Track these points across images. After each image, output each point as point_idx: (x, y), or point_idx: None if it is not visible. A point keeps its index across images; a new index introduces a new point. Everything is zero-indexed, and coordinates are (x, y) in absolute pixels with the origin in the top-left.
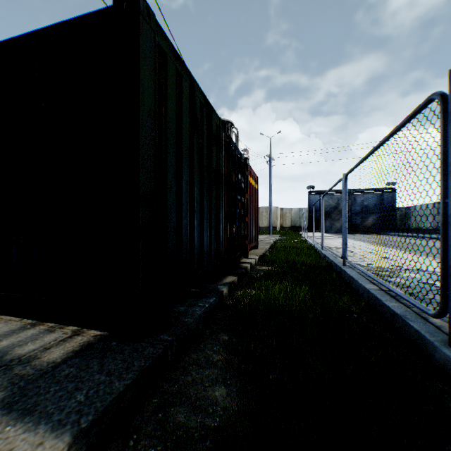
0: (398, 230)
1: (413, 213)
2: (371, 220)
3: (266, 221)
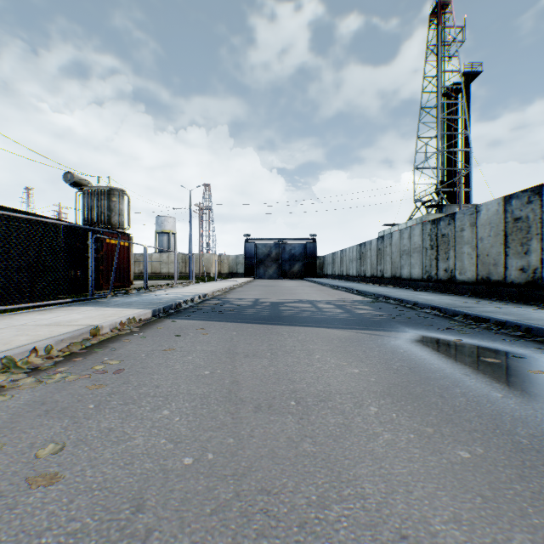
0: (318, 276)
1: (325, 261)
2: (297, 267)
3: (201, 267)
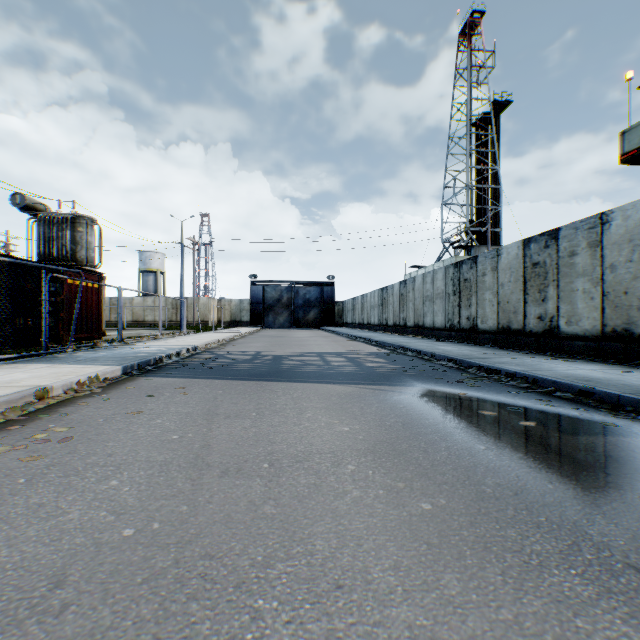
0: (337, 325)
1: (345, 307)
2: (313, 314)
3: (196, 315)
